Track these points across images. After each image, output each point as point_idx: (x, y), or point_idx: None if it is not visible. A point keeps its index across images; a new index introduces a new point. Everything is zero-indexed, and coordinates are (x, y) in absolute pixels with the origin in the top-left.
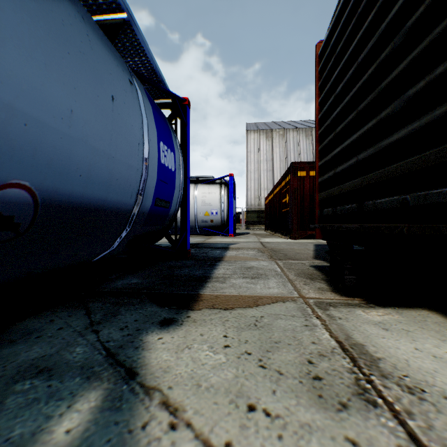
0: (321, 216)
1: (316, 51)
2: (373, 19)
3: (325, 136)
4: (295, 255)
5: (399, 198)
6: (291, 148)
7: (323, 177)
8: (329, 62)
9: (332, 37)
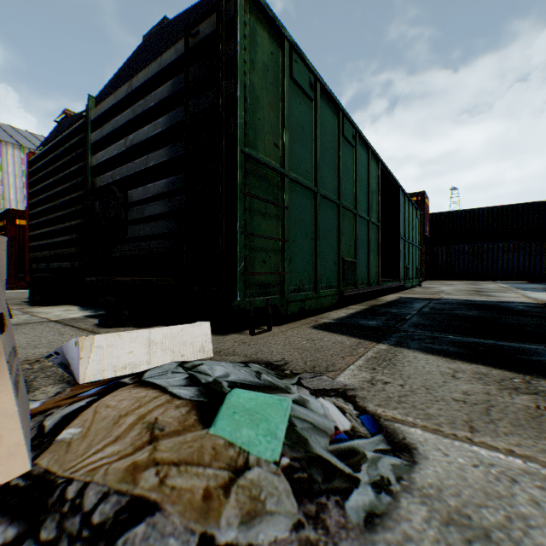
0: (33, 269)
1: (29, 157)
2: (54, 182)
3: (36, 217)
4: (11, 299)
5: (60, 264)
6: (12, 170)
7: (33, 243)
8: (37, 173)
9: (39, 160)
